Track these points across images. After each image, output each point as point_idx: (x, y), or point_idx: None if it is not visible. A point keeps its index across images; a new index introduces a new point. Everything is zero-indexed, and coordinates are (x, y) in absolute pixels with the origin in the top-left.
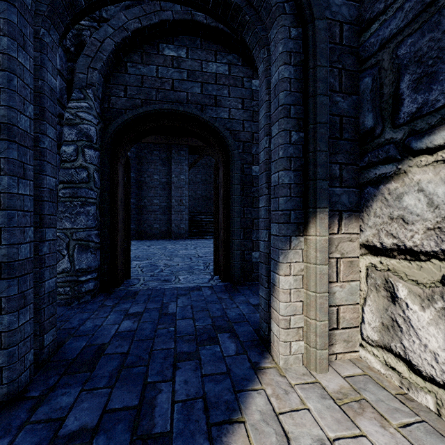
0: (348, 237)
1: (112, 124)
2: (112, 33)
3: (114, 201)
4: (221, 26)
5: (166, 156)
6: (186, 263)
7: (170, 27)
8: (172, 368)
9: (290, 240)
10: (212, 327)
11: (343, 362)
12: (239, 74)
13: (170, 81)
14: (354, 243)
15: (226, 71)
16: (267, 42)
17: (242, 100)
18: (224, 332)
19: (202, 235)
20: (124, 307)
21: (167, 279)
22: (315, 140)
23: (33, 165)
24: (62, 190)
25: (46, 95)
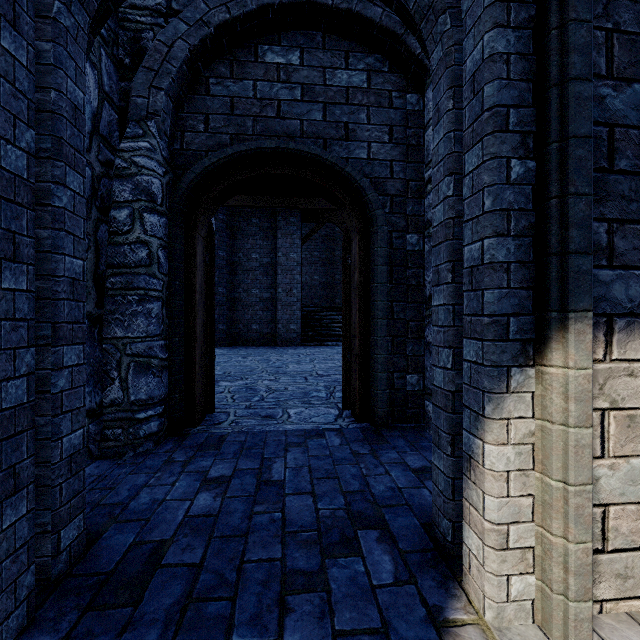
0: (626, 367)
1: (187, 175)
2: (186, 30)
3: (189, 293)
4: (356, 7)
5: (269, 226)
6: (299, 387)
7: (274, 17)
8: (278, 610)
9: (509, 375)
10: (346, 515)
11: (617, 621)
12: (385, 87)
13: (274, 104)
14: (637, 380)
15: (363, 82)
16: (450, 2)
17: (389, 128)
18: (369, 528)
19: (322, 340)
20: (202, 466)
21: (270, 414)
22: (563, 173)
23: (34, 236)
24: (110, 278)
25: (64, 117)
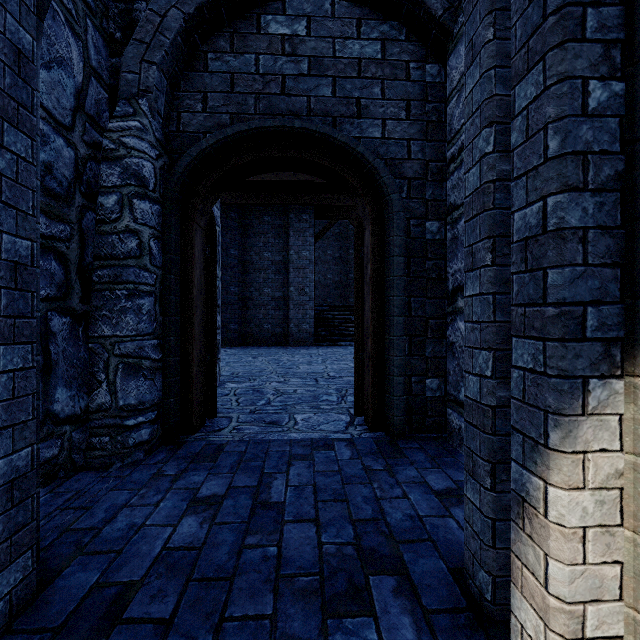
0: None
1: (182, 158)
2: None
3: (187, 289)
4: None
5: (281, 223)
6: (309, 390)
7: None
8: None
9: (585, 389)
10: (356, 554)
11: None
12: (401, 57)
13: (278, 79)
14: None
15: (377, 53)
16: None
17: (406, 103)
18: (384, 573)
19: (335, 340)
20: (194, 481)
21: (275, 419)
22: None
23: None
24: (97, 270)
25: (0, 60)
